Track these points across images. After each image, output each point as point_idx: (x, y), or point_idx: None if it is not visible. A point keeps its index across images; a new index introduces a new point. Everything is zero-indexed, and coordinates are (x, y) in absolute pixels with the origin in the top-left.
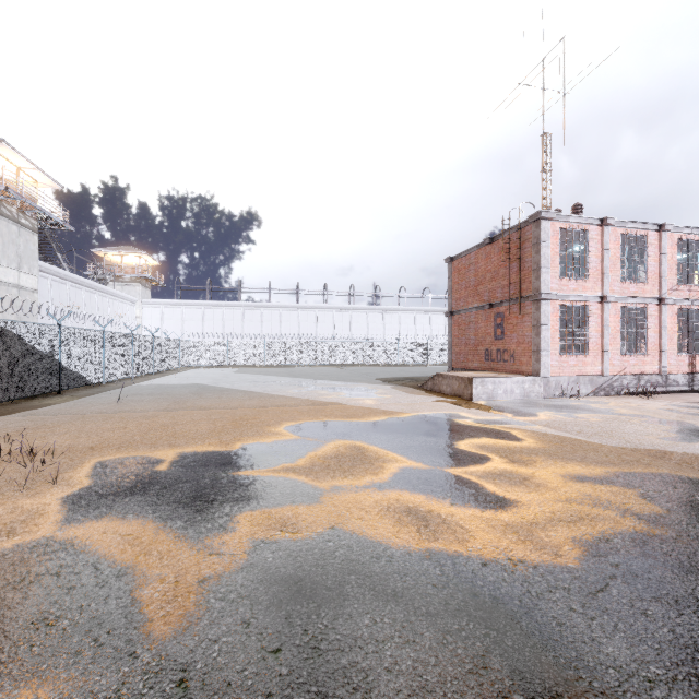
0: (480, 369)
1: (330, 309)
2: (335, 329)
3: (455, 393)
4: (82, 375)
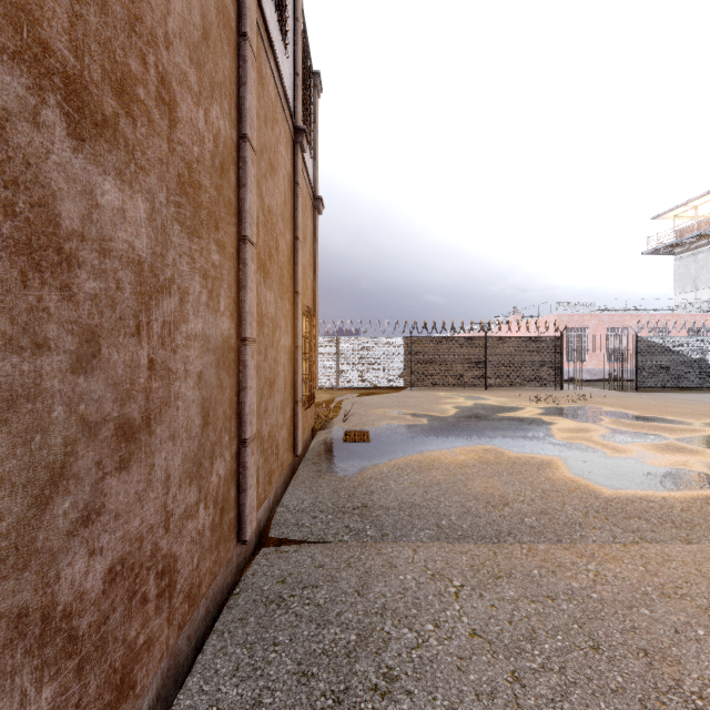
0: None
1: None
2: None
3: None
4: None
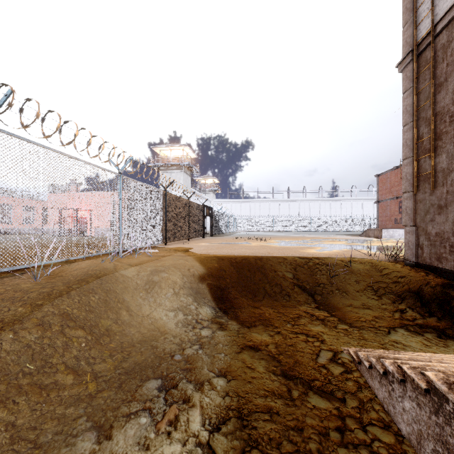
0: (392, 228)
1: (307, 201)
2: (310, 212)
3: (375, 236)
4: (221, 229)
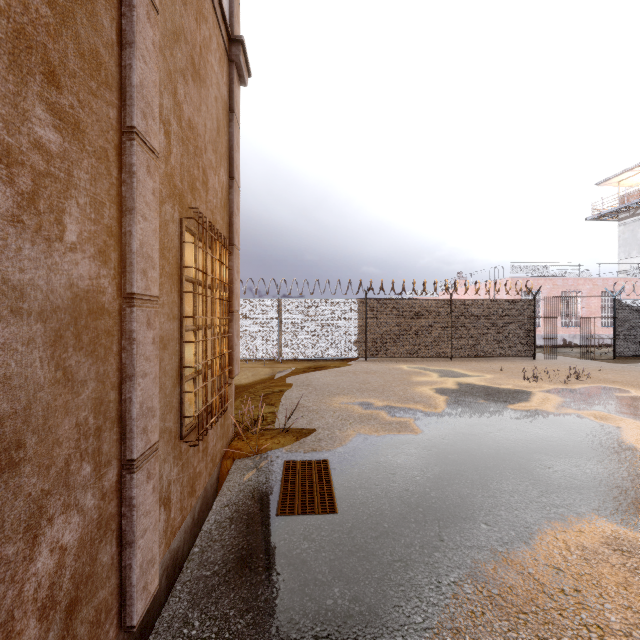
0: None
1: None
2: None
3: None
4: None
